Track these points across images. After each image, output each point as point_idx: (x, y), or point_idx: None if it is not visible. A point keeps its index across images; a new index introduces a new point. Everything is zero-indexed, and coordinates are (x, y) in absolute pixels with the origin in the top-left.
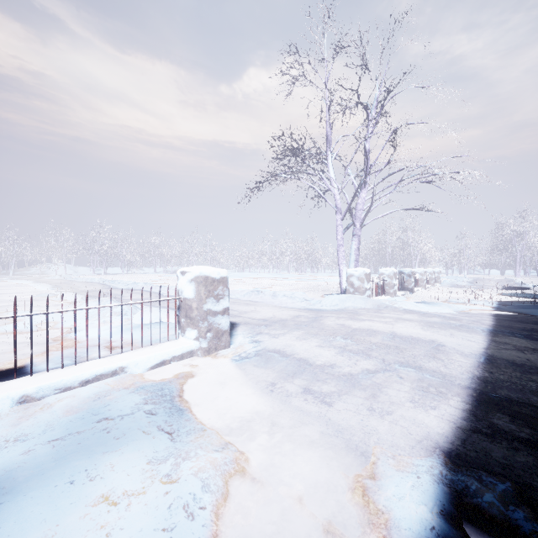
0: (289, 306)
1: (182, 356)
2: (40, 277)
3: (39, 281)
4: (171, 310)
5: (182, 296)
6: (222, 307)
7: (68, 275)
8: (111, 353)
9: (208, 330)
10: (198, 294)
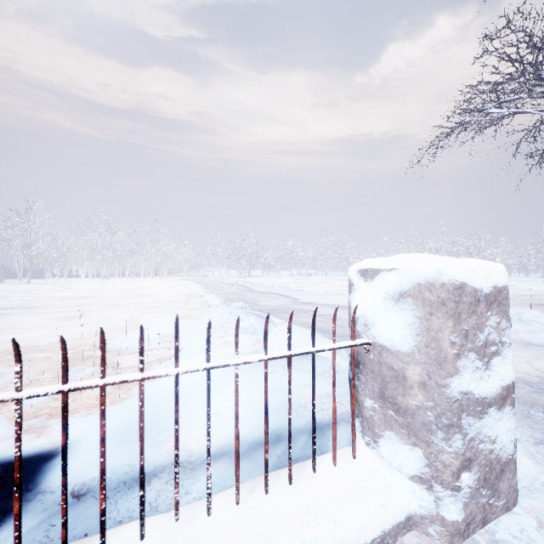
0: (531, 340)
1: (382, 538)
2: (201, 279)
3: (198, 282)
4: (317, 334)
5: (369, 337)
6: (497, 382)
7: (221, 277)
8: (176, 519)
9: (462, 464)
10: (429, 341)
